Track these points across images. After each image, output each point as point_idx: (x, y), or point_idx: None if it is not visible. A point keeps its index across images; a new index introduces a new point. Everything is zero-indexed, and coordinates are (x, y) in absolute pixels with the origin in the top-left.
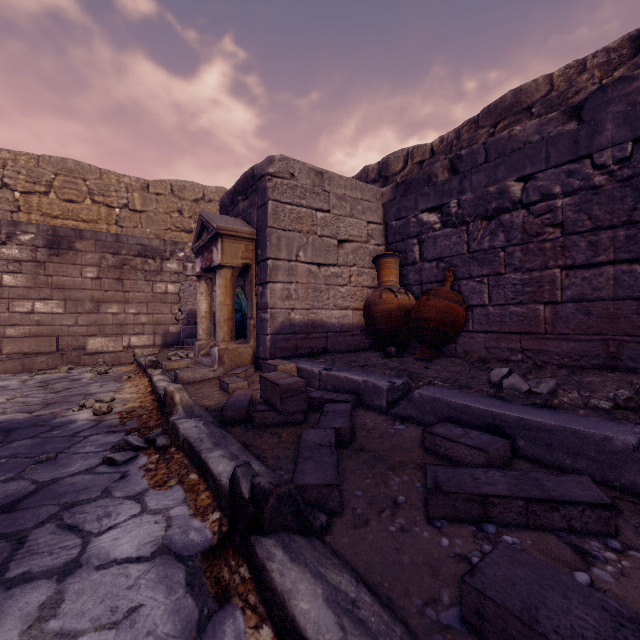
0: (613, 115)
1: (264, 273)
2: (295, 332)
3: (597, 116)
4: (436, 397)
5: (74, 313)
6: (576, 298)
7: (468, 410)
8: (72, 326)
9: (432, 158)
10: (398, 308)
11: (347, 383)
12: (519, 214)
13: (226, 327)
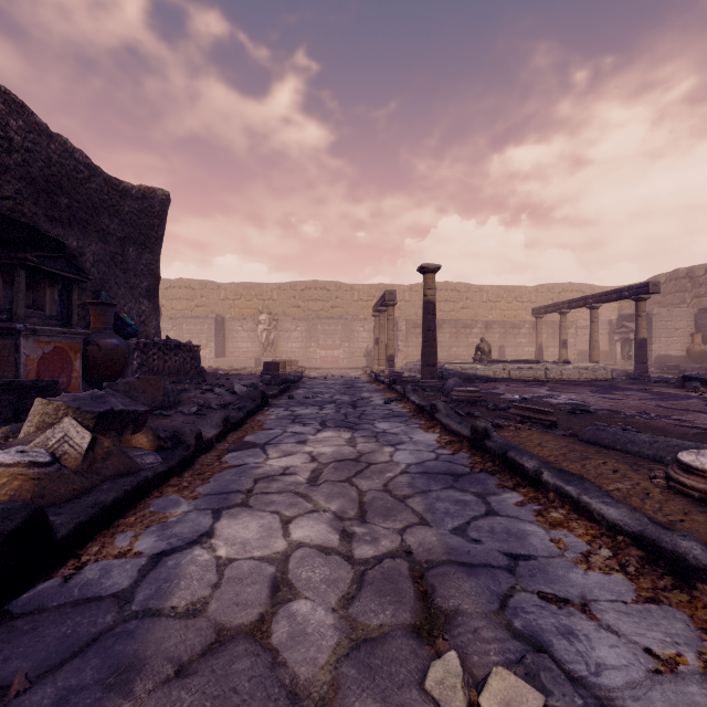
0: None
1: (650, 341)
2: (661, 357)
3: None
4: None
5: None
6: None
7: None
8: None
9: None
10: (701, 350)
11: (686, 367)
12: None
13: None
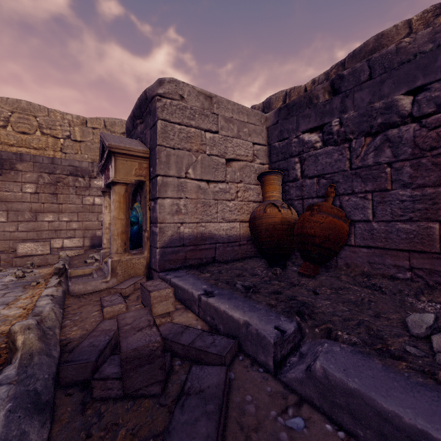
0: None
1: (155, 189)
2: (184, 244)
3: None
4: (354, 387)
5: (15, 221)
6: None
7: (425, 439)
8: (13, 232)
9: None
10: (281, 222)
11: (226, 319)
12: (408, 128)
13: (119, 240)
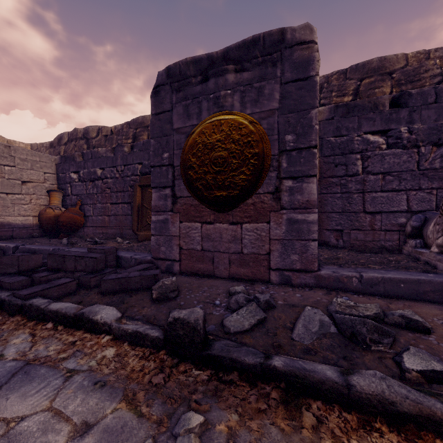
0: (120, 155)
1: None
2: None
3: (117, 154)
4: (24, 247)
5: None
6: (114, 214)
7: (30, 249)
8: None
9: (111, 135)
10: (54, 216)
11: (1, 247)
12: (101, 182)
13: None
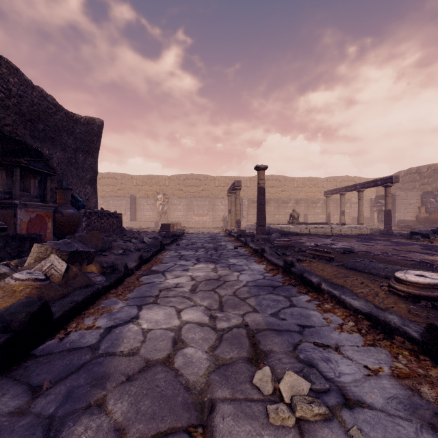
0: None
1: (394, 211)
2: (400, 221)
3: None
4: (429, 226)
5: None
6: None
7: (432, 227)
8: None
9: None
10: (424, 217)
11: (416, 227)
12: None
13: None
